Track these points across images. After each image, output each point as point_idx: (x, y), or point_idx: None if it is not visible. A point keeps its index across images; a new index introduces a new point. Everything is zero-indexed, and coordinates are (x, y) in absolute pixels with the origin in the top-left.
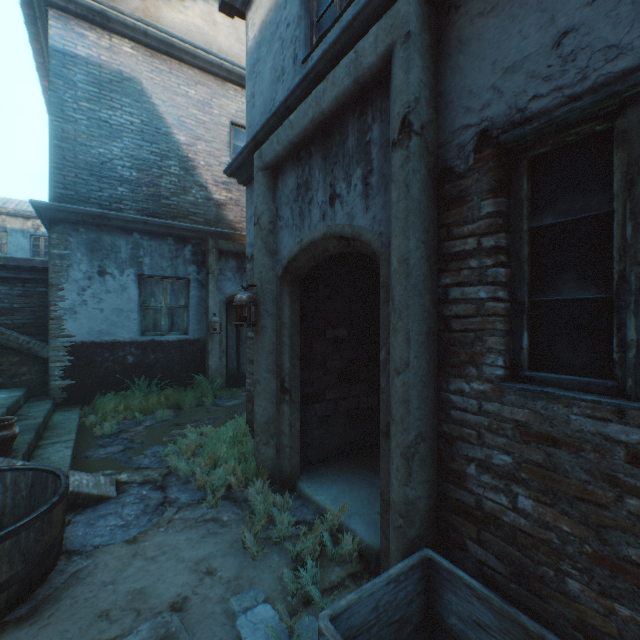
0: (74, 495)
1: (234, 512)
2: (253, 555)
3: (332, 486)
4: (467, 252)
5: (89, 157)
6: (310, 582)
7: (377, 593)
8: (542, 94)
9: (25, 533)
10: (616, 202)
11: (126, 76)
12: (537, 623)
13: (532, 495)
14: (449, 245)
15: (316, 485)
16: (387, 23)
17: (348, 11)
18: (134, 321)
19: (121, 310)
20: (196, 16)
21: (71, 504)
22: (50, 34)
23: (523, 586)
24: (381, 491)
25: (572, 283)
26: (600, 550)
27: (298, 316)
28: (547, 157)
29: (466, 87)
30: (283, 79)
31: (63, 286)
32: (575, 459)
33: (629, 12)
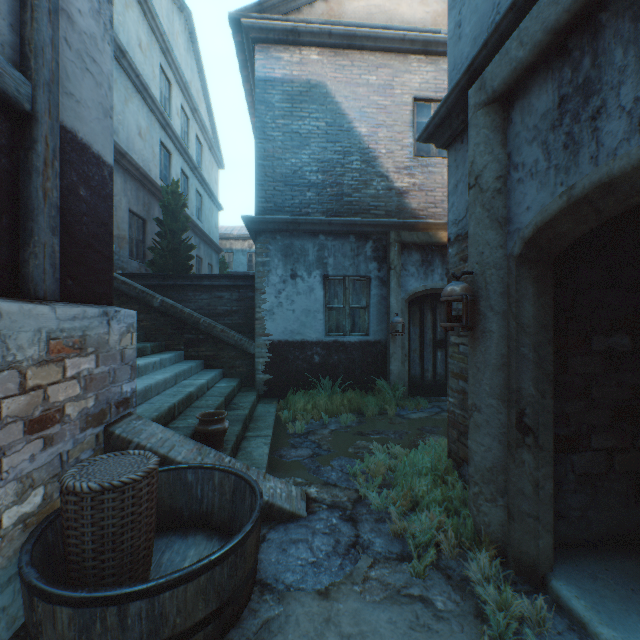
0: (268, 506)
1: (450, 598)
2: None
3: (627, 612)
4: None
5: (283, 169)
6: None
7: None
8: None
9: (219, 568)
10: None
11: (312, 84)
12: None
13: None
14: None
15: (590, 598)
16: None
17: None
18: (319, 321)
19: (308, 311)
20: None
21: (266, 514)
22: (255, 68)
23: None
24: None
25: None
26: None
27: (548, 315)
28: None
29: None
30: None
31: (264, 290)
32: None
33: None
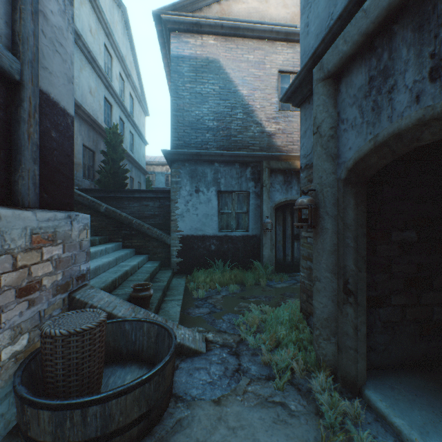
0: (180, 345)
1: (300, 403)
2: None
3: (411, 409)
4: None
5: (190, 118)
6: None
7: None
8: None
9: (147, 384)
10: None
11: (210, 60)
12: None
13: None
14: None
15: (389, 400)
16: None
17: None
18: (215, 222)
19: (207, 215)
20: (253, 1)
21: (178, 351)
22: (171, 48)
23: None
24: None
25: None
26: None
27: (363, 218)
28: None
29: None
30: None
31: (177, 200)
32: None
33: None
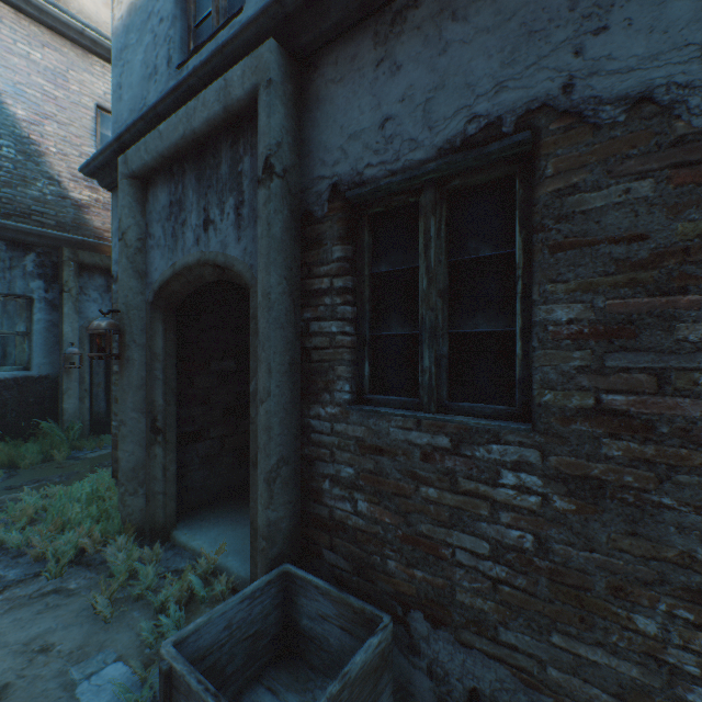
0: None
1: (86, 577)
2: (106, 617)
3: (213, 529)
4: (323, 290)
5: None
6: (173, 628)
7: (230, 612)
8: (373, 164)
9: None
10: (420, 260)
11: None
12: (362, 600)
13: (367, 498)
14: (310, 283)
15: (195, 531)
16: (253, 63)
17: (224, 31)
18: None
19: None
20: None
21: None
22: None
23: (361, 576)
24: (252, 520)
25: (397, 321)
26: (407, 531)
27: (174, 347)
28: (382, 216)
29: (323, 142)
30: (156, 79)
31: None
32: (393, 463)
33: (422, 117)
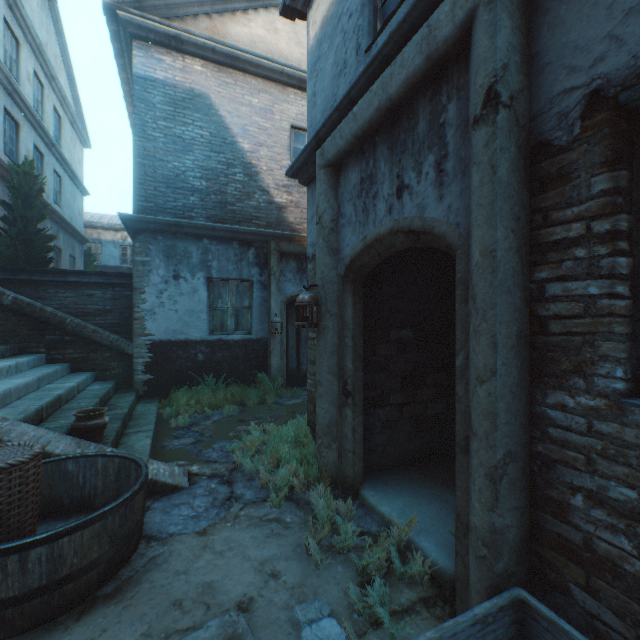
0: (153, 483)
1: (297, 514)
2: (317, 563)
3: (397, 497)
4: (571, 240)
5: (166, 171)
6: (378, 602)
7: (460, 634)
8: None
9: (111, 517)
10: None
11: (197, 93)
12: None
13: None
14: (546, 233)
15: (380, 494)
16: None
17: None
18: (203, 321)
19: (192, 311)
20: (259, 27)
21: (150, 491)
22: (134, 63)
23: None
24: (458, 512)
25: None
26: None
27: (361, 316)
28: None
29: (569, 42)
30: (345, 72)
31: (144, 289)
32: None
33: None
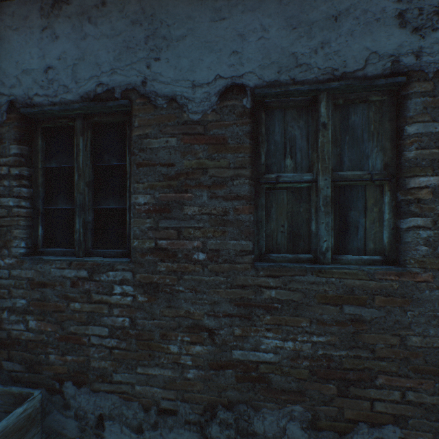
0: None
1: None
2: None
3: None
4: (3, 175)
5: None
6: None
7: None
8: (40, 94)
9: None
10: (76, 162)
11: None
12: (22, 387)
13: (36, 318)
14: None
15: None
16: None
17: None
18: None
19: None
20: None
21: None
22: None
23: (32, 372)
24: None
25: (63, 200)
26: (62, 333)
27: None
28: (53, 130)
29: (2, 68)
30: None
31: None
32: (53, 291)
33: (72, 74)
